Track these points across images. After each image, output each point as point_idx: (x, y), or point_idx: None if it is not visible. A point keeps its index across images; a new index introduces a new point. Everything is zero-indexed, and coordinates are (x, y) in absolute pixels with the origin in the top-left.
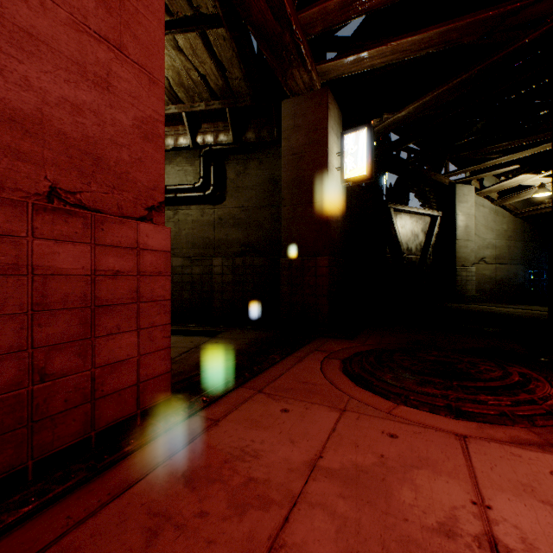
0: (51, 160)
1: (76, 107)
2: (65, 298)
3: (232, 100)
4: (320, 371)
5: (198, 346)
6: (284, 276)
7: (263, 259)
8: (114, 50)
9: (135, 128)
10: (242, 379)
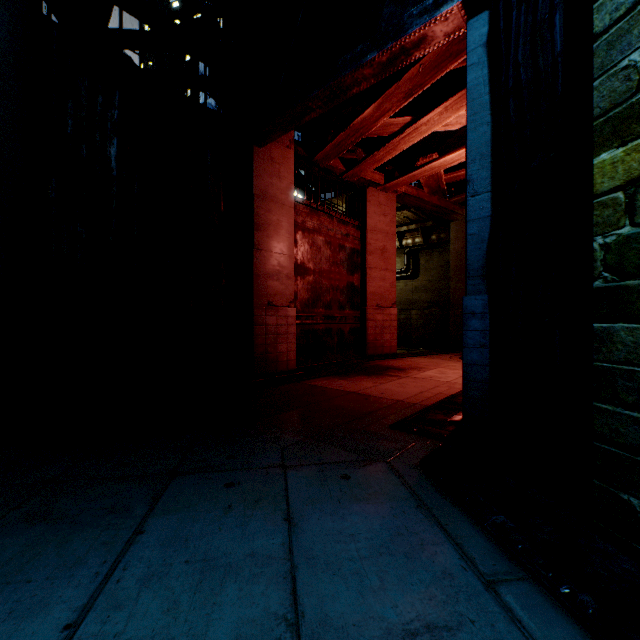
0: (377, 299)
1: (380, 287)
2: (379, 325)
3: (422, 223)
4: (450, 356)
5: (403, 352)
6: (451, 320)
7: (441, 311)
8: (385, 270)
9: (389, 286)
10: (418, 355)
